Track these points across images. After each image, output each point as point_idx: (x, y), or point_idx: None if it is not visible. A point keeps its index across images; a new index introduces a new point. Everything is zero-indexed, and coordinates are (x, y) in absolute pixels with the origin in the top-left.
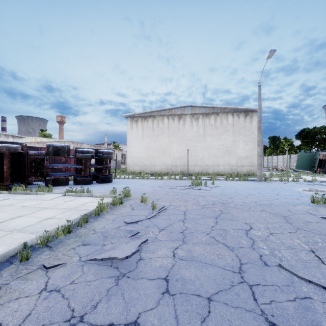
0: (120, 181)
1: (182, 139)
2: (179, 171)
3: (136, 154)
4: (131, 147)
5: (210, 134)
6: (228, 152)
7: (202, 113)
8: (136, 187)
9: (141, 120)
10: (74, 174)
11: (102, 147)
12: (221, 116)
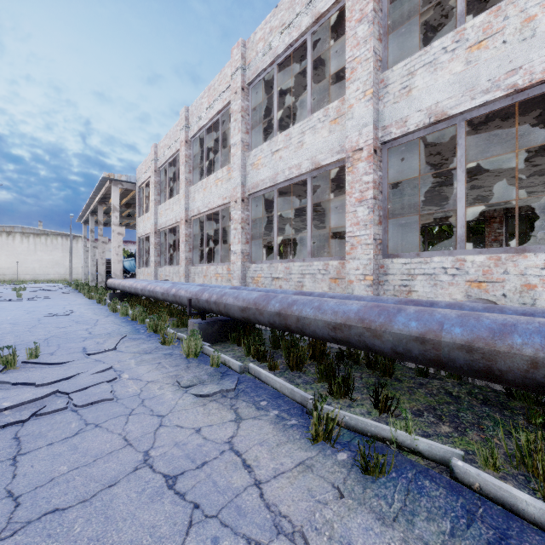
0: None
1: (11, 252)
2: (8, 279)
3: None
4: None
5: (42, 250)
6: (58, 264)
7: (34, 233)
8: None
9: None
10: None
11: None
12: (52, 237)
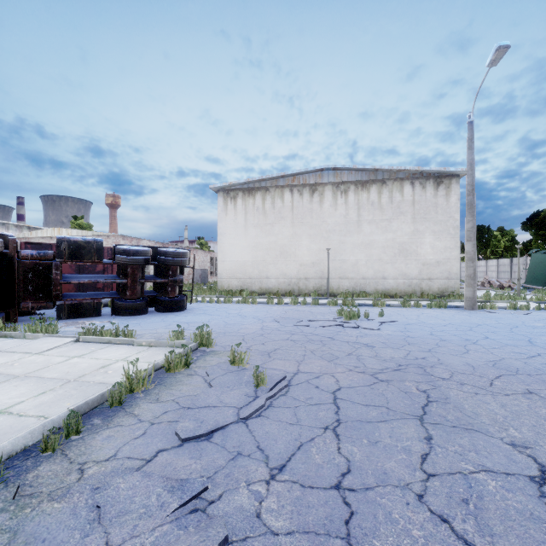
0: (202, 307)
1: (317, 229)
2: (311, 288)
3: (234, 257)
4: (225, 246)
5: (370, 220)
6: (404, 252)
7: (355, 181)
8: (229, 321)
9: (242, 196)
10: (112, 296)
11: (176, 246)
12: (390, 187)
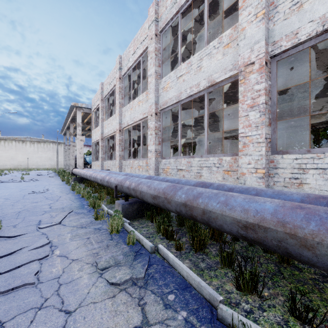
0: None
1: (24, 152)
2: (22, 168)
3: None
4: None
5: (41, 151)
6: (50, 159)
7: (37, 141)
8: None
9: None
10: None
11: None
12: (47, 144)
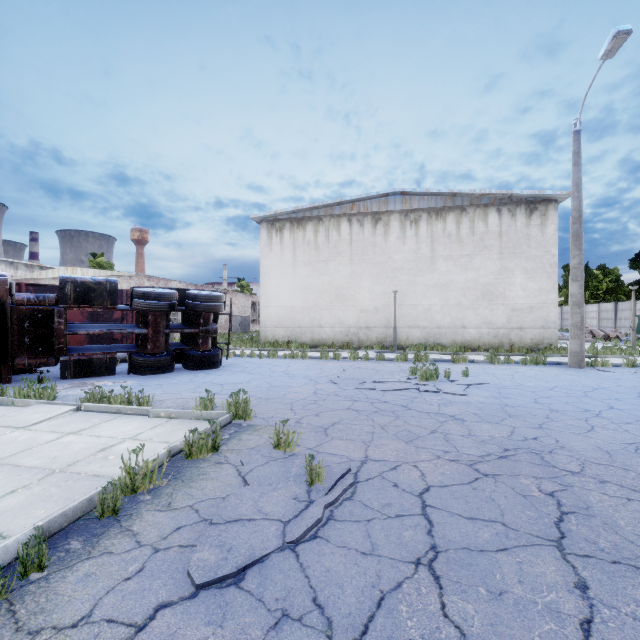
0: (240, 363)
1: (381, 267)
2: (374, 339)
3: (280, 302)
4: (269, 288)
5: (446, 256)
6: (488, 295)
7: (428, 208)
8: (273, 381)
9: (290, 227)
10: (130, 350)
11: (211, 288)
12: (471, 215)
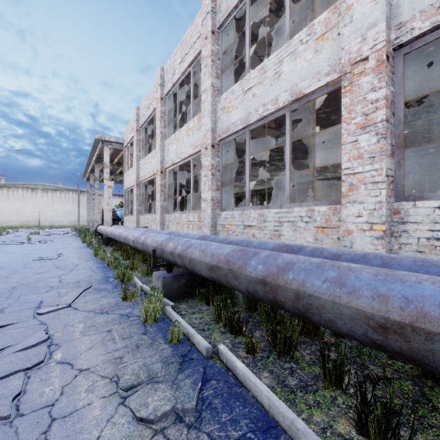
0: None
1: (35, 204)
2: (32, 225)
3: None
4: None
5: (57, 202)
6: (70, 213)
7: (51, 189)
8: None
9: None
10: None
11: None
12: (65, 192)
